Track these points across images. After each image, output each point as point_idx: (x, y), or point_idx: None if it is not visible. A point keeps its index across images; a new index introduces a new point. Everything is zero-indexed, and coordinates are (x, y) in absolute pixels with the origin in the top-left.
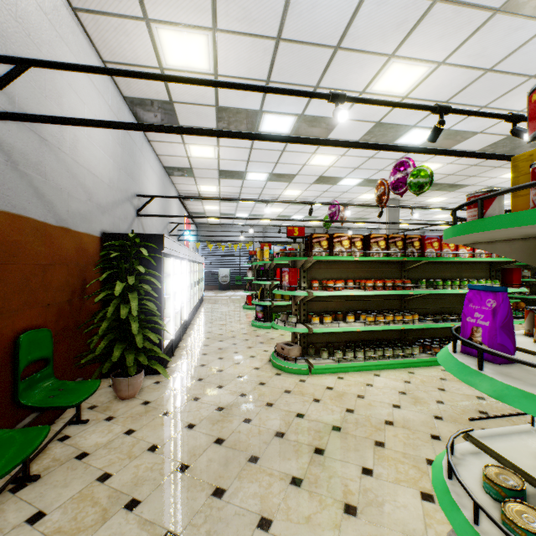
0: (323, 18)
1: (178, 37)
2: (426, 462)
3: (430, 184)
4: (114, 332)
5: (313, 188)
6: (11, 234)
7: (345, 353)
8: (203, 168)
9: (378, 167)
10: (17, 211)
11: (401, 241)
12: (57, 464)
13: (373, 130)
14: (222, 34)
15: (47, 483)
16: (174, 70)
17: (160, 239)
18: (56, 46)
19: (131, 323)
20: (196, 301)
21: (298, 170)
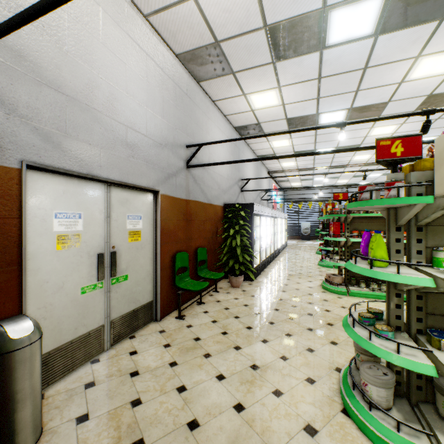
0: (348, 60)
1: (260, 96)
2: None
3: None
4: (229, 253)
5: None
6: (195, 209)
7: (380, 285)
8: (282, 153)
9: None
10: (196, 199)
11: None
12: (210, 301)
13: (427, 100)
14: (284, 87)
15: (207, 305)
16: (259, 109)
17: (251, 206)
18: (207, 123)
19: (237, 249)
20: (279, 246)
21: (361, 141)
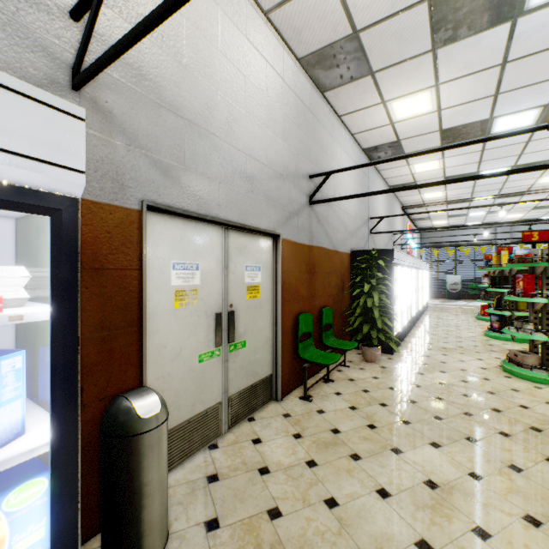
0: None
1: (406, 101)
2: None
3: None
4: (362, 316)
5: None
6: (318, 257)
7: None
8: (426, 179)
9: None
10: (320, 245)
11: None
12: (340, 379)
13: None
14: (443, 85)
15: (338, 384)
16: (402, 121)
17: (390, 252)
18: (332, 146)
19: (374, 311)
20: (419, 307)
21: None
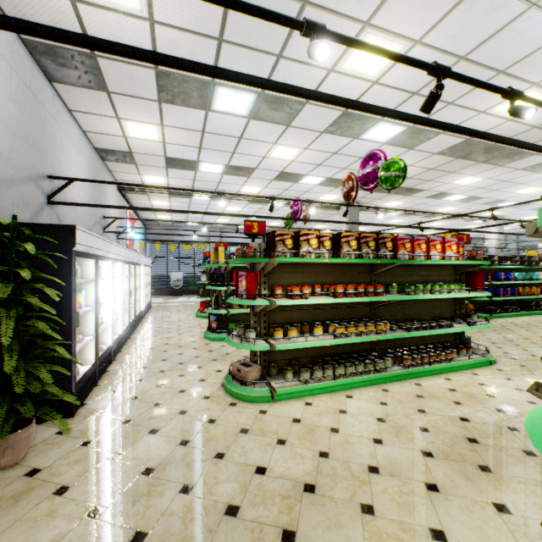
0: None
1: None
2: (431, 536)
3: (404, 179)
4: None
5: (274, 185)
6: None
7: (313, 371)
8: (145, 154)
9: (341, 165)
10: None
11: (374, 241)
12: None
13: (339, 120)
14: None
15: None
16: (91, 5)
17: (69, 231)
18: None
19: (5, 356)
20: (139, 310)
21: (258, 163)
